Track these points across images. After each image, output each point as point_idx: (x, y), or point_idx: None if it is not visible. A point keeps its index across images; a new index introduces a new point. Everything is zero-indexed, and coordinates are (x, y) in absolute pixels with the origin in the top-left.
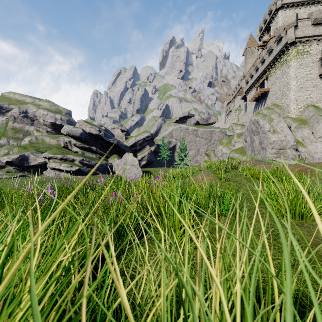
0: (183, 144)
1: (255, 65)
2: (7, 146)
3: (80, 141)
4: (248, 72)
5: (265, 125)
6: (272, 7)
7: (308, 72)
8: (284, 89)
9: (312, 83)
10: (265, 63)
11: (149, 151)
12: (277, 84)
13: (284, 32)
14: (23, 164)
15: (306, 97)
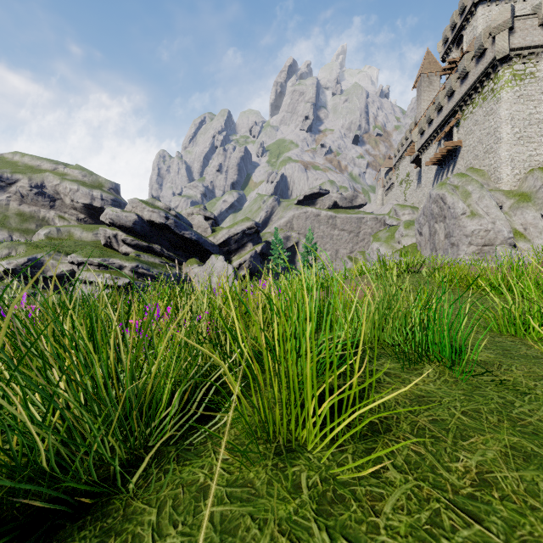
0: (312, 239)
1: (437, 102)
2: (7, 243)
3: (134, 234)
4: (423, 115)
5: (456, 204)
6: (467, 1)
7: (533, 109)
8: (489, 141)
9: (539, 130)
10: (454, 97)
11: (252, 253)
12: (477, 132)
13: (490, 40)
14: (34, 275)
15: (528, 155)
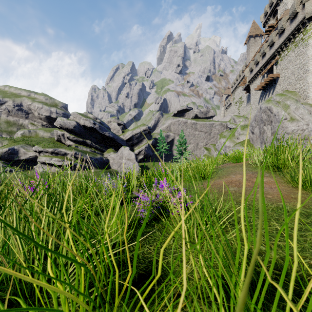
0: (183, 136)
1: (262, 50)
2: None
3: (74, 134)
4: (251, 60)
5: (280, 112)
6: None
7: None
8: (300, 73)
9: None
10: (274, 46)
11: (146, 145)
12: (291, 67)
13: (300, 6)
14: (12, 158)
15: None
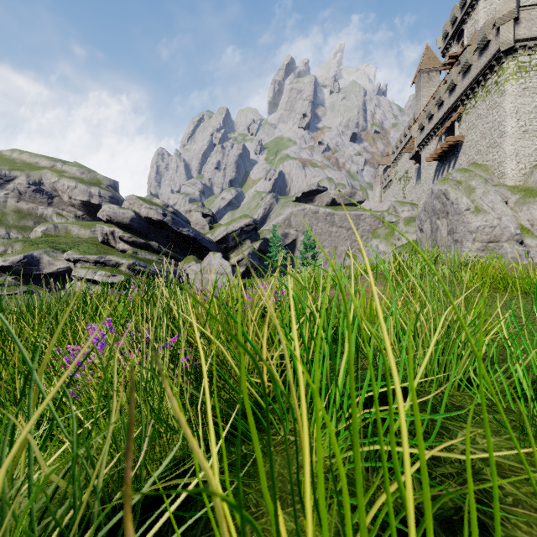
0: (310, 236)
1: (438, 97)
2: (3, 240)
3: (131, 231)
4: (422, 111)
5: (460, 199)
6: None
7: None
8: (493, 136)
9: None
10: (456, 92)
11: (250, 250)
12: (480, 127)
13: (493, 31)
14: (30, 272)
15: (534, 149)
